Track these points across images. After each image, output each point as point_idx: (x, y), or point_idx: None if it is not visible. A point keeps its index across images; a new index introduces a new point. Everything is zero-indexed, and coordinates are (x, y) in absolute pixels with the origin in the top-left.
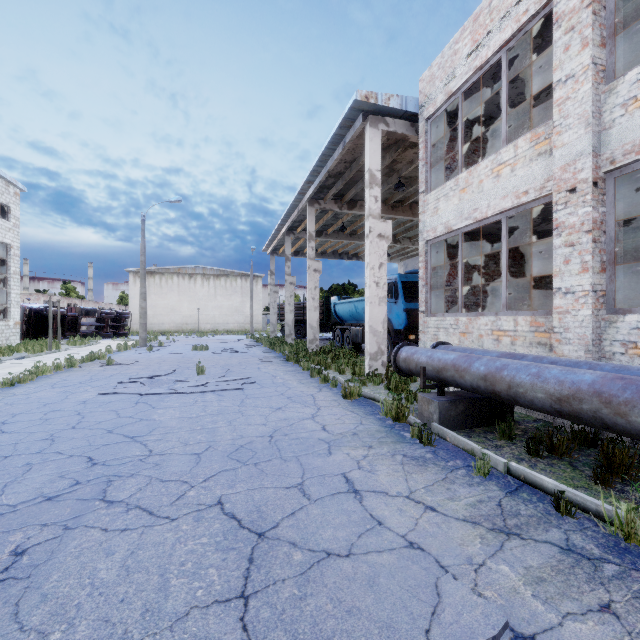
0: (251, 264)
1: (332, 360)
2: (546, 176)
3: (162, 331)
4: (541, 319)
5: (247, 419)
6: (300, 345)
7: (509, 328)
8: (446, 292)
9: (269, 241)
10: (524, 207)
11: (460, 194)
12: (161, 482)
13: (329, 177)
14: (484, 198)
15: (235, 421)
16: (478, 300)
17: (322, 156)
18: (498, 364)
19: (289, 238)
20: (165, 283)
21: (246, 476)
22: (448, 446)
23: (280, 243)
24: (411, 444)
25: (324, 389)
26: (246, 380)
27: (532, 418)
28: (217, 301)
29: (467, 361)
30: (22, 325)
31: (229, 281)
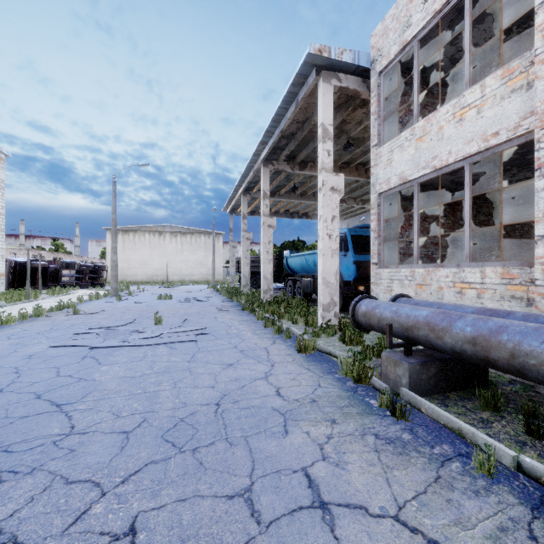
0: (213, 223)
1: (285, 310)
2: (522, 113)
3: (135, 281)
4: (515, 270)
5: (194, 379)
6: (255, 294)
7: (475, 280)
8: (398, 244)
9: (228, 201)
10: (492, 150)
11: (416, 143)
12: (64, 485)
13: (282, 138)
14: (444, 145)
15: (181, 382)
16: (429, 252)
17: (276, 116)
18: (491, 325)
19: (246, 198)
20: (138, 240)
21: (178, 473)
22: (425, 420)
23: (238, 203)
24: (381, 417)
25: (278, 341)
26: (201, 330)
27: (505, 378)
28: (183, 255)
29: (445, 319)
30: (8, 276)
31: (194, 238)
